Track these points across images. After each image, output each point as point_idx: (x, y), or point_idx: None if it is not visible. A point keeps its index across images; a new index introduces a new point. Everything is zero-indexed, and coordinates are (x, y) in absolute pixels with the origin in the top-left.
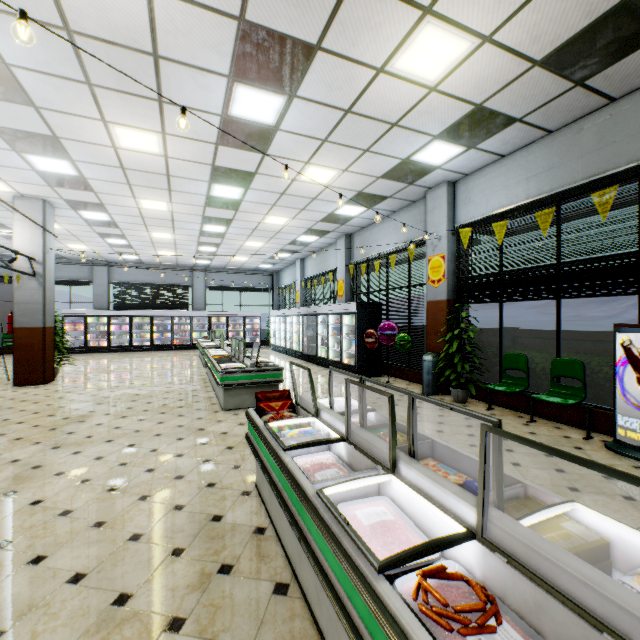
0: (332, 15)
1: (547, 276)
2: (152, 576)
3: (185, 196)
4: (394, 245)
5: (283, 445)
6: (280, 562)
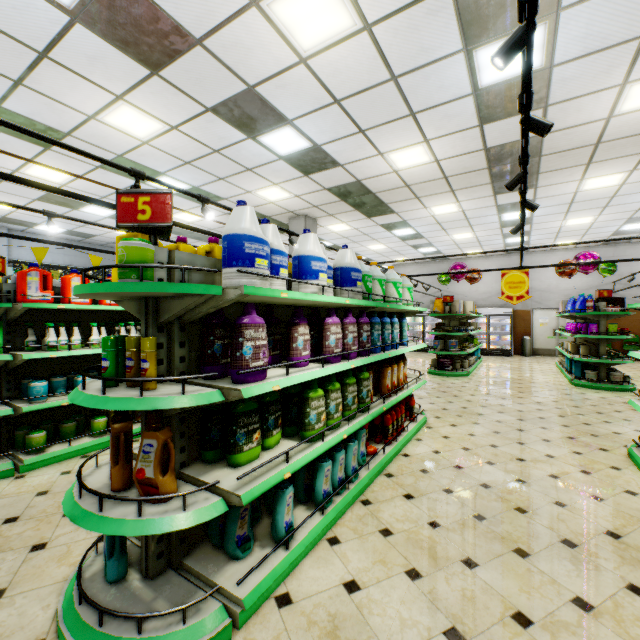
0: None
1: None
2: None
3: None
4: None
5: None
6: None
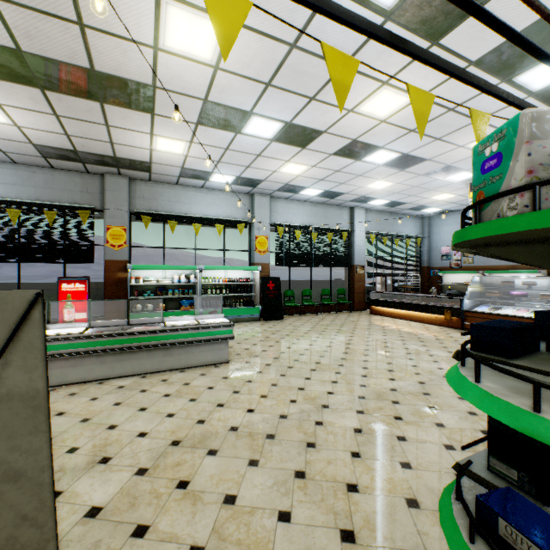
0: None
1: (15, 248)
2: None
3: None
4: None
5: None
6: None
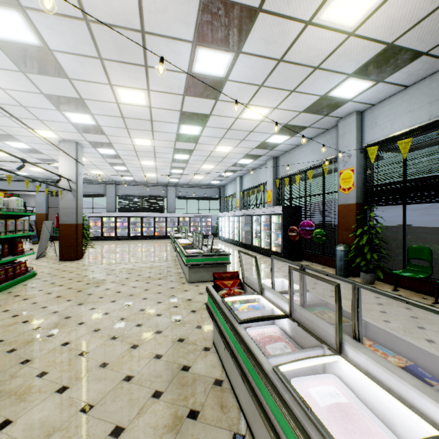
0: None
1: None
2: (139, 413)
3: (162, 135)
4: (311, 163)
5: (238, 319)
6: (236, 413)
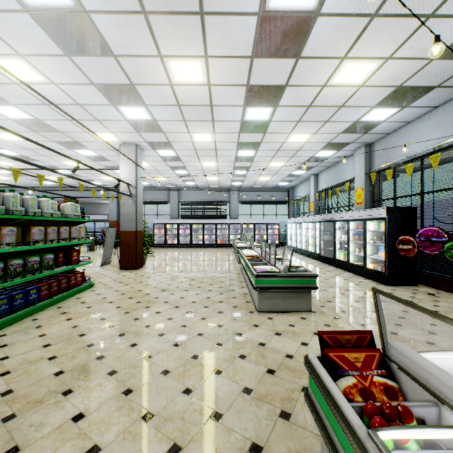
0: None
1: None
2: None
3: (224, 125)
4: (434, 144)
5: None
6: None
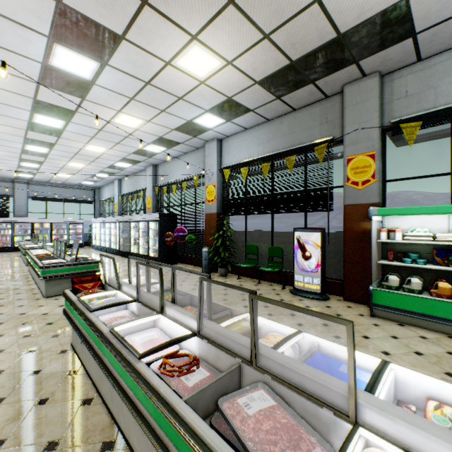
0: (132, 21)
1: (267, 201)
2: None
3: (5, 119)
4: (186, 175)
5: (90, 308)
6: (88, 387)
